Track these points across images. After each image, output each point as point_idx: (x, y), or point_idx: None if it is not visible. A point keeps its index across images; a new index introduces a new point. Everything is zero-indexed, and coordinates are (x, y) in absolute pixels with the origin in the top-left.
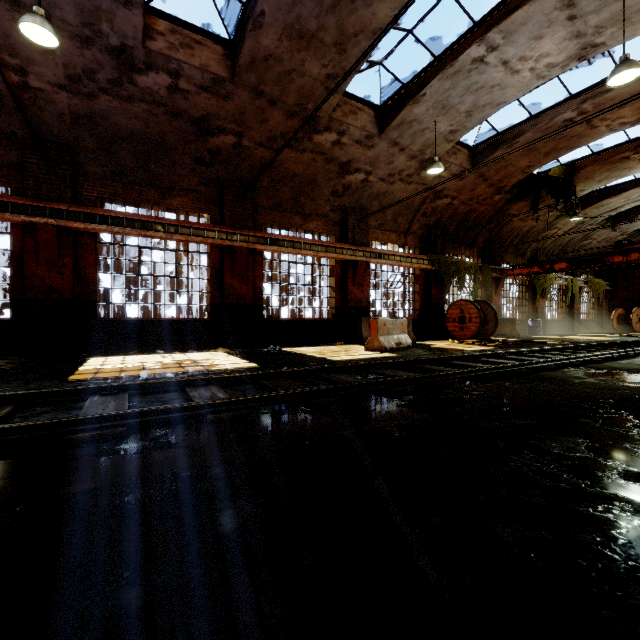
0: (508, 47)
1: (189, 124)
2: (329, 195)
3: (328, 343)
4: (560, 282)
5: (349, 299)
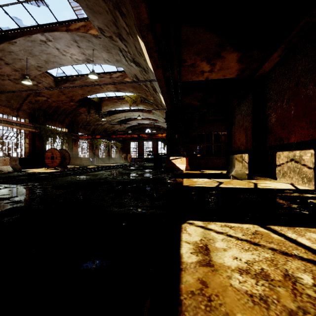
0: (57, 43)
1: None
2: None
3: None
4: (104, 143)
5: None
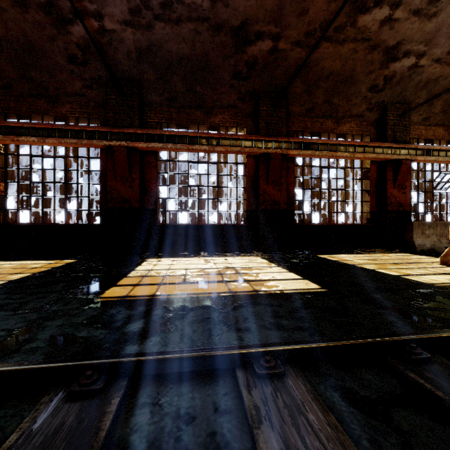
0: None
1: (229, 36)
2: (366, 92)
3: (364, 249)
4: None
5: (388, 202)
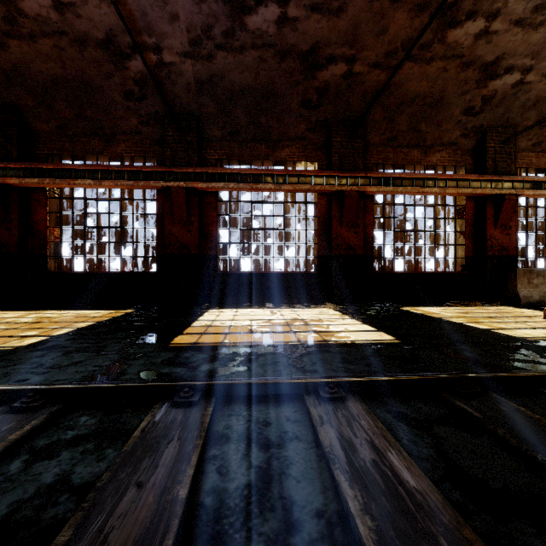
0: None
1: (297, 62)
2: (460, 115)
3: (457, 302)
4: None
5: (488, 246)
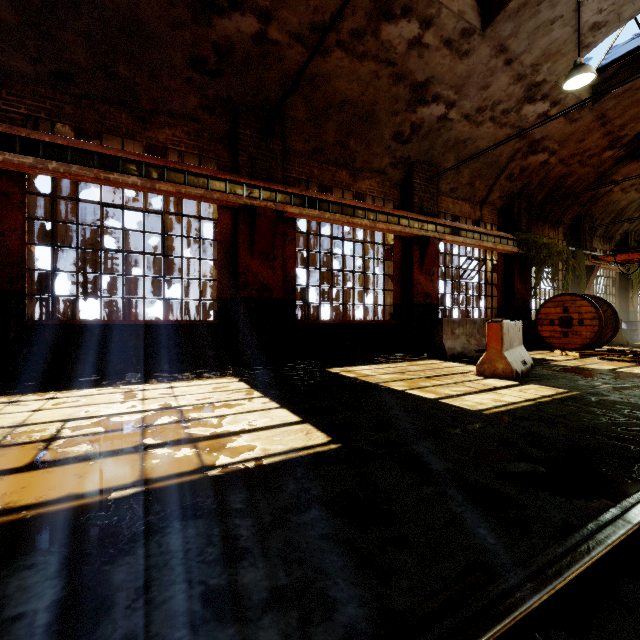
0: None
1: None
2: (390, 140)
3: (387, 356)
4: None
5: (415, 292)
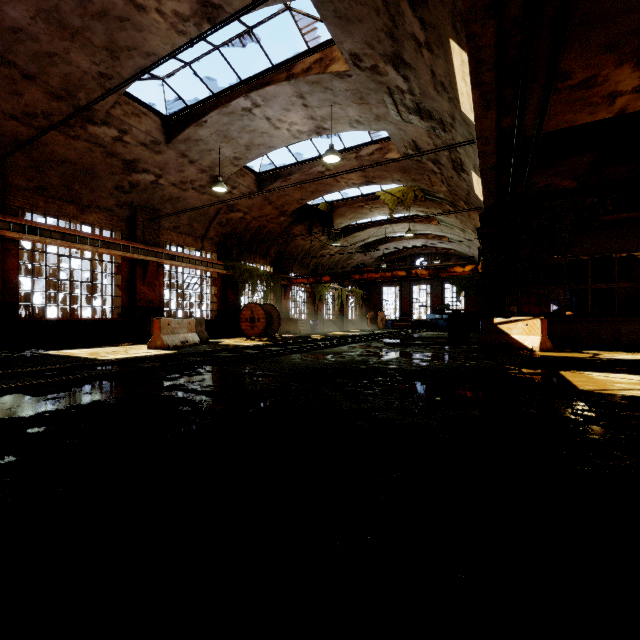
0: (268, 108)
1: None
2: (113, 189)
3: (112, 344)
4: (333, 291)
5: (138, 299)
